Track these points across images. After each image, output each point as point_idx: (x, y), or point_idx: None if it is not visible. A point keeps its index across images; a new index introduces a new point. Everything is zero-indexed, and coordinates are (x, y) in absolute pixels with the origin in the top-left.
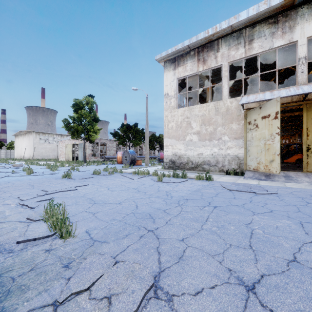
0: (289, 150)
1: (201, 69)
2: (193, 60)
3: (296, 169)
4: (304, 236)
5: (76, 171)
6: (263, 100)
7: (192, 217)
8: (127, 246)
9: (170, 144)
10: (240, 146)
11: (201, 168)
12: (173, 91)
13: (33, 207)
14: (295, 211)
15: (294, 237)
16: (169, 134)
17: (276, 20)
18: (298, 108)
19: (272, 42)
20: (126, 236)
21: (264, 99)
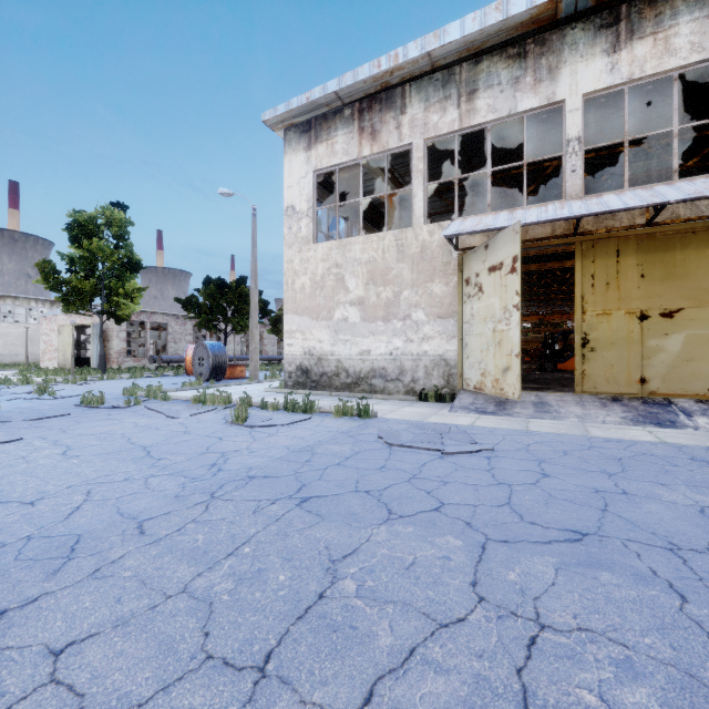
0: (567, 344)
1: (367, 153)
2: (350, 129)
3: (567, 387)
4: (459, 597)
5: (48, 397)
6: (491, 228)
7: (200, 544)
8: None
9: (298, 328)
10: (449, 333)
11: (367, 387)
12: (305, 202)
13: None
14: (497, 505)
15: (428, 604)
16: (297, 305)
17: (523, 50)
18: (570, 253)
19: (514, 100)
20: None
21: (492, 227)
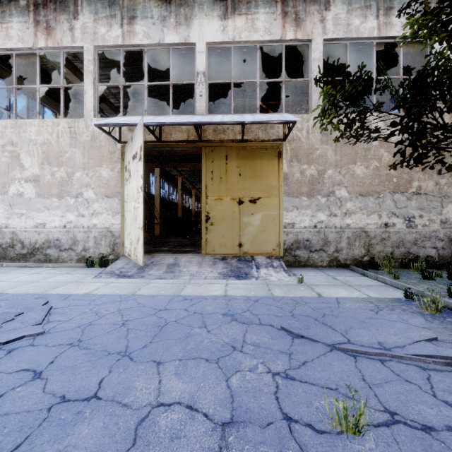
0: None
1: (43, 45)
2: (26, 18)
3: None
4: None
5: None
6: (131, 124)
7: None
8: None
9: None
10: (114, 210)
11: (43, 256)
12: None
13: None
14: None
15: None
16: None
17: None
18: None
19: (162, 33)
20: None
21: (131, 122)
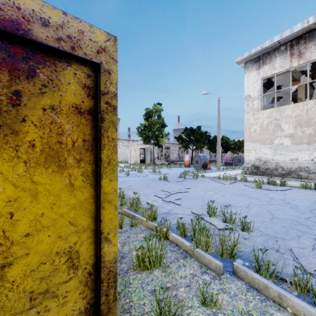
0: None
1: (296, 65)
2: (284, 55)
3: None
4: None
5: (159, 174)
6: None
7: None
8: (313, 245)
9: (252, 148)
10: None
11: (296, 175)
12: (256, 93)
13: (180, 204)
14: None
15: None
16: (252, 138)
17: None
18: None
19: None
20: (299, 237)
21: None
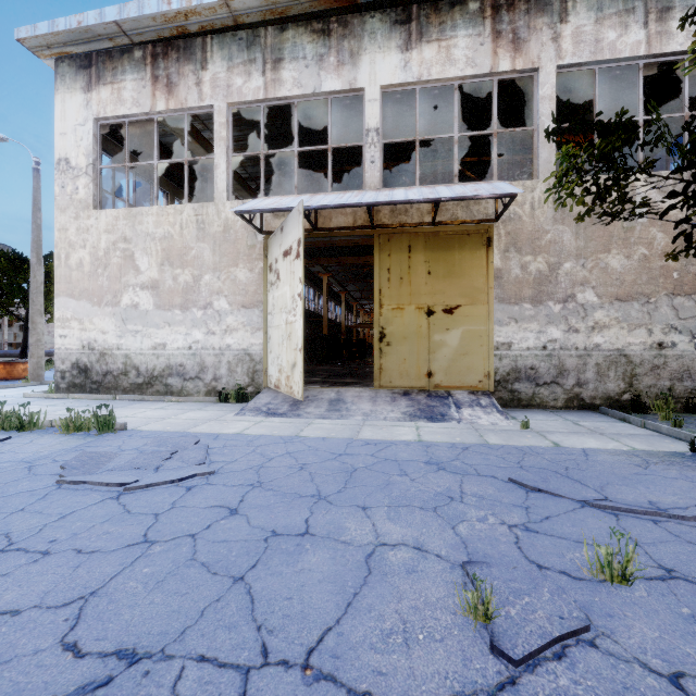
0: None
1: (162, 108)
2: (142, 75)
3: None
4: None
5: None
6: (283, 208)
7: None
8: None
9: (75, 315)
10: (254, 325)
11: (162, 387)
12: (83, 156)
13: None
14: (63, 603)
15: None
16: (73, 286)
17: (327, 27)
18: None
19: (319, 78)
20: None
21: (283, 207)
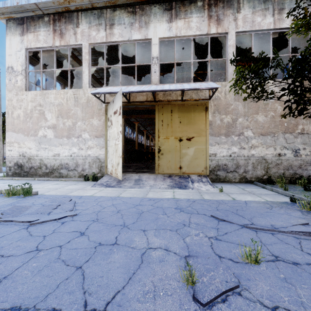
0: None
1: (58, 44)
2: (48, 28)
3: None
4: None
5: None
6: (113, 92)
7: None
8: None
9: (16, 140)
10: (101, 145)
11: (58, 174)
12: (20, 66)
13: None
14: None
15: None
16: (15, 126)
17: (134, 10)
18: None
19: (131, 33)
20: None
21: (113, 91)
